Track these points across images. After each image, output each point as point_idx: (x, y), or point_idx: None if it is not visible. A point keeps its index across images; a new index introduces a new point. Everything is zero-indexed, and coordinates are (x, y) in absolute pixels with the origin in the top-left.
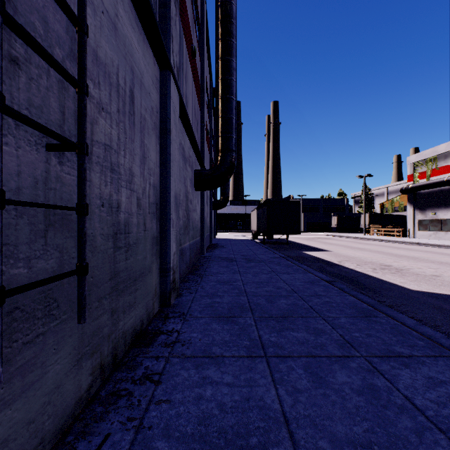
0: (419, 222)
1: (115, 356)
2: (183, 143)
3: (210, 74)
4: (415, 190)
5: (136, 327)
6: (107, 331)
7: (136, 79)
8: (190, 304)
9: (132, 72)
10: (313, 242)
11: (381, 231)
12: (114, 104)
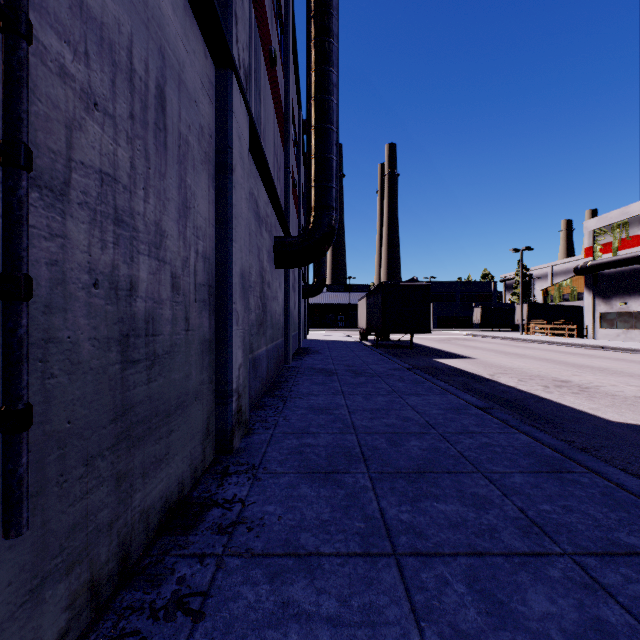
0: (601, 316)
1: (125, 557)
2: (256, 193)
3: (298, 100)
4: (595, 269)
5: (170, 496)
6: (106, 517)
7: (169, 71)
8: (265, 449)
9: (162, 55)
10: (448, 346)
11: (546, 329)
12: (122, 102)
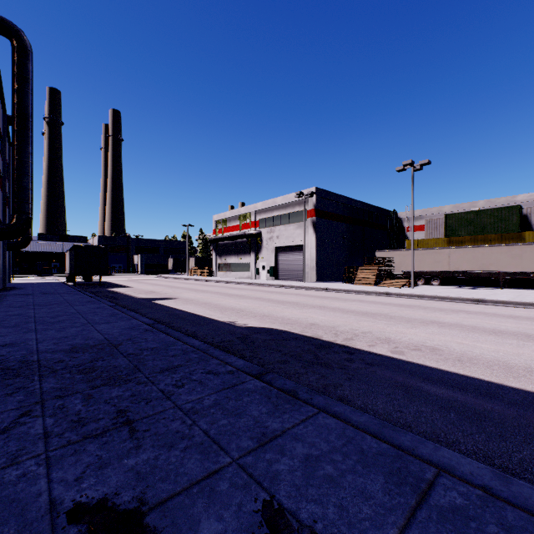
0: (219, 265)
1: None
2: None
3: (4, 110)
4: (215, 241)
5: None
6: None
7: None
8: None
9: None
10: (130, 283)
11: (198, 272)
12: None
